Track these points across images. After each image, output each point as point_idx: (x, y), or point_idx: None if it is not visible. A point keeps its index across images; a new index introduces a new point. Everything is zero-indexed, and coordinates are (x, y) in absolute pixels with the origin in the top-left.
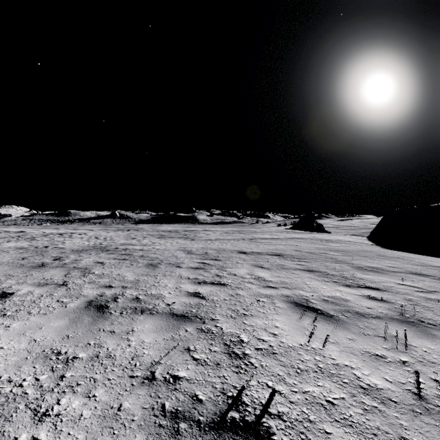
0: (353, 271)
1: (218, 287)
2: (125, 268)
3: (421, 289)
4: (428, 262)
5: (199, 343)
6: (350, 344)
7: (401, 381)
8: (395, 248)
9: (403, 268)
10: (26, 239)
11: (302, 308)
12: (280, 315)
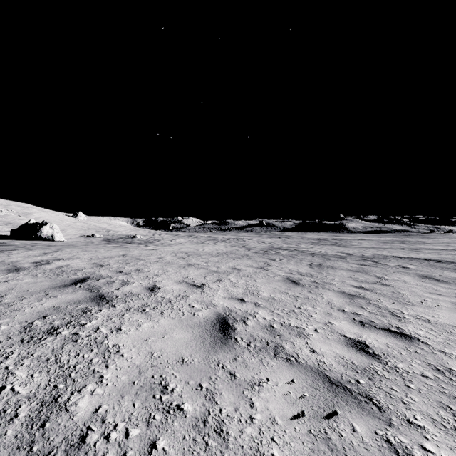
0: None
1: (373, 267)
2: (311, 257)
3: None
4: None
5: (366, 276)
6: (442, 286)
7: (454, 291)
8: None
9: None
10: (222, 241)
11: (426, 277)
12: (409, 276)
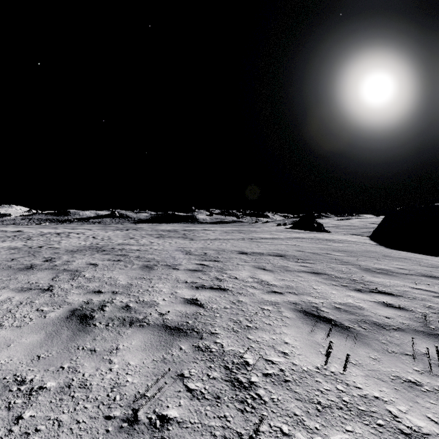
0: (361, 273)
1: (217, 292)
2: (118, 270)
3: (438, 294)
4: (437, 264)
5: (195, 366)
6: (376, 366)
7: None
8: (399, 248)
9: (413, 270)
10: (22, 239)
11: (313, 318)
12: (289, 327)
